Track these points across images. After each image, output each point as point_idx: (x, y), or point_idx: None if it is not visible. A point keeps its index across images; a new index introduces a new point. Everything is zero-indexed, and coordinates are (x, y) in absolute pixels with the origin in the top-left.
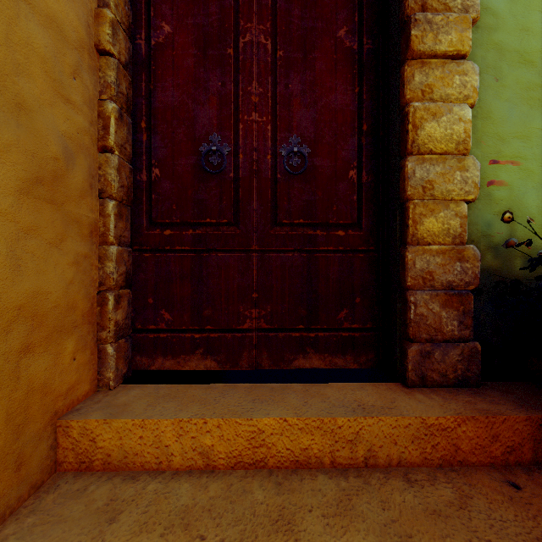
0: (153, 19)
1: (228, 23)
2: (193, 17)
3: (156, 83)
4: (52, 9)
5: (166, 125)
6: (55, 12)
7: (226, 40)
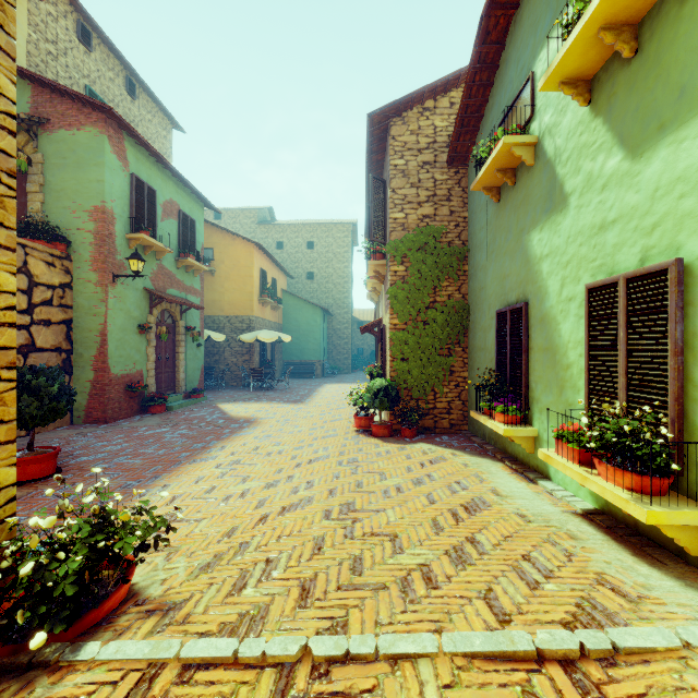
0: None
1: None
2: None
3: None
4: None
5: None
6: None
7: None
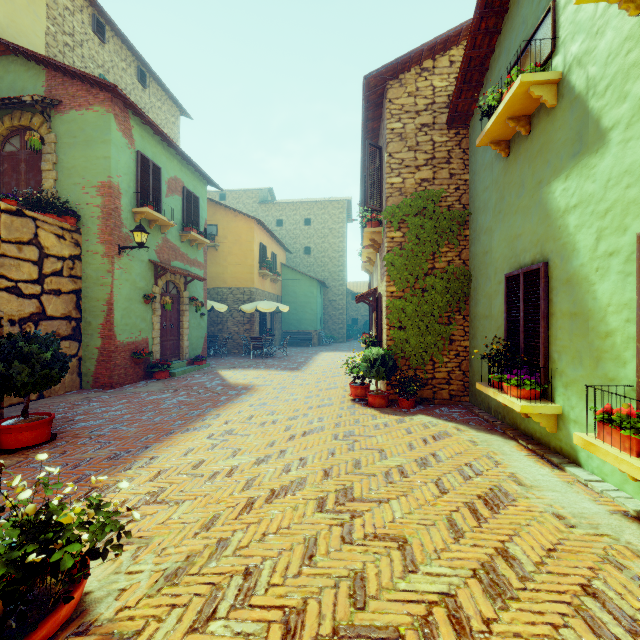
0: (4, 164)
1: (18, 164)
2: (11, 163)
3: (5, 177)
4: None
5: (6, 186)
6: None
7: (18, 167)
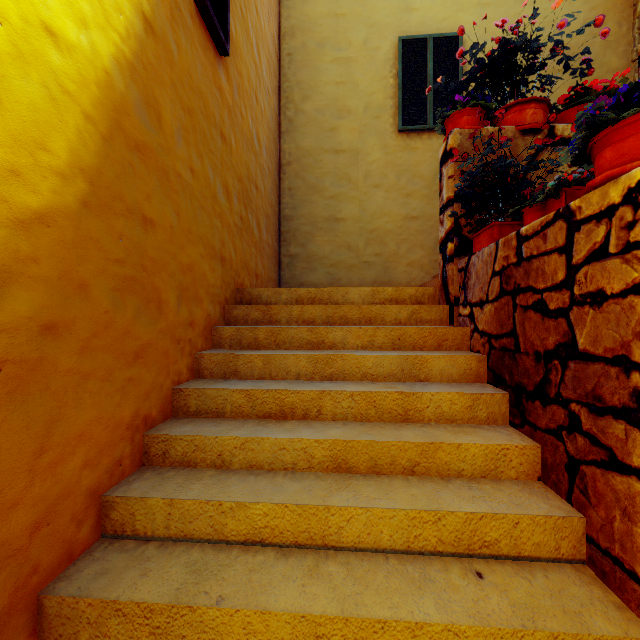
0: None
1: None
2: None
3: None
4: (614, 67)
5: None
6: (615, 67)
7: None
